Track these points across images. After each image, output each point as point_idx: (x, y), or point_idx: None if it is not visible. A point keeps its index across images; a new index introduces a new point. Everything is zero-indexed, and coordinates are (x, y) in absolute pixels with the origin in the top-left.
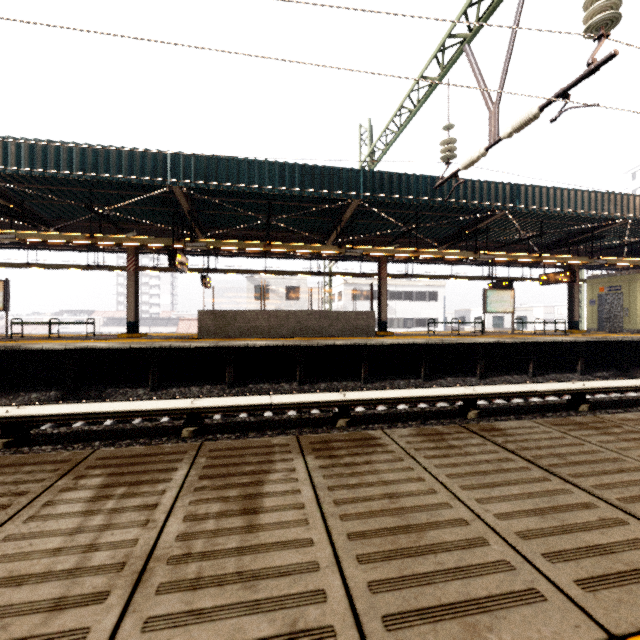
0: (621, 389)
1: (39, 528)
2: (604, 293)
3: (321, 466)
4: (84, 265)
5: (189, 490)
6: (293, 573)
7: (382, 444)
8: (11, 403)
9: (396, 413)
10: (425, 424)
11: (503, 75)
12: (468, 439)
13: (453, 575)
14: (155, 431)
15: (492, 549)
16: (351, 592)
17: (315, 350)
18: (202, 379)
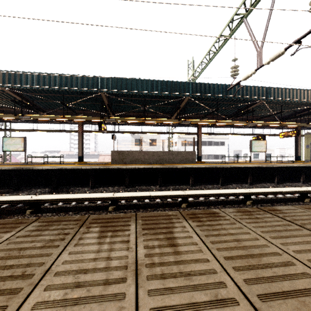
0: None
1: (82, 249)
2: None
3: (197, 225)
4: (58, 130)
5: (140, 234)
6: (205, 274)
7: (222, 216)
8: (29, 193)
9: (210, 201)
10: (225, 207)
11: (265, 33)
12: (264, 214)
13: (283, 278)
14: (96, 207)
15: (298, 267)
16: (237, 283)
17: (167, 170)
18: (114, 183)
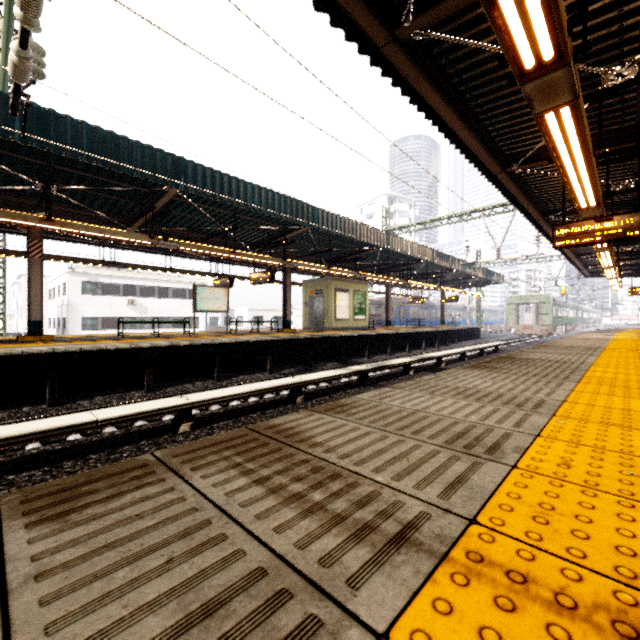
0: (233, 397)
1: None
2: (313, 296)
3: None
4: None
5: None
6: None
7: None
8: None
9: None
10: None
11: None
12: None
13: None
14: None
15: None
16: None
17: None
18: None
